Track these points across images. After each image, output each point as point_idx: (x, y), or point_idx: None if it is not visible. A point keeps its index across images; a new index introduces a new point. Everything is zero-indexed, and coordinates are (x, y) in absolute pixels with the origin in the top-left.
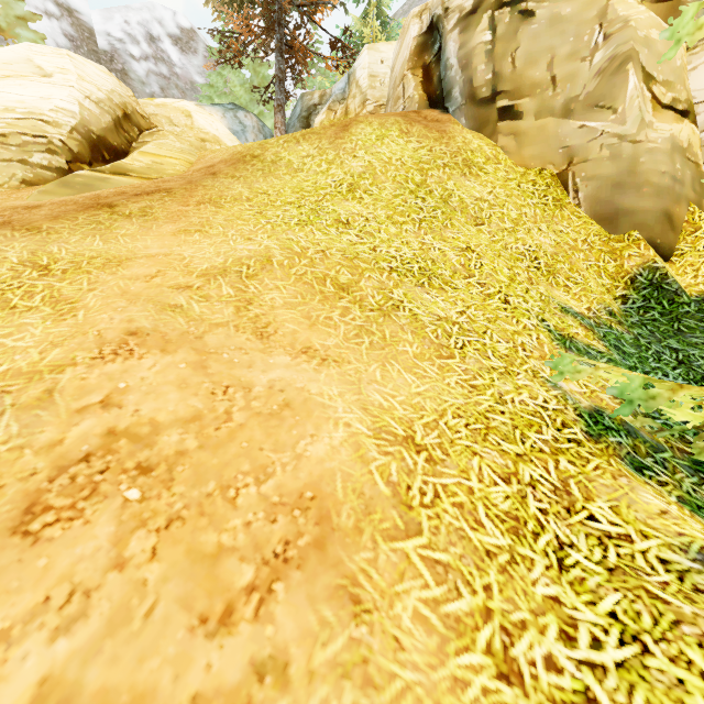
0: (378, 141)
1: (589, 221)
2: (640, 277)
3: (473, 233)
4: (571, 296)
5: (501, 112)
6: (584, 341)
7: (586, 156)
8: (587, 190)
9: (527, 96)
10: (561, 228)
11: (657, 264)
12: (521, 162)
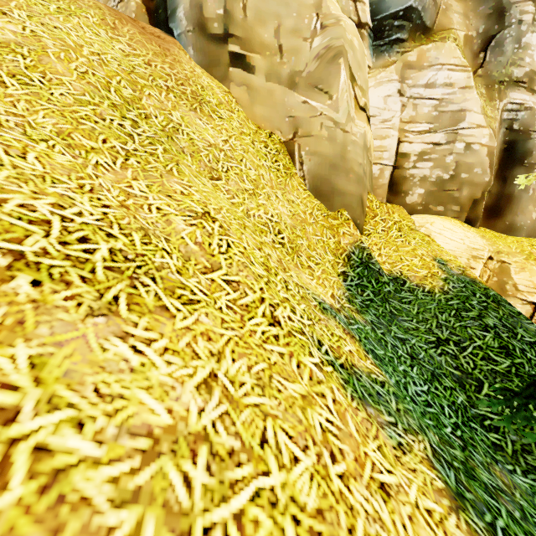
0: (61, 14)
1: (312, 195)
2: (354, 255)
3: (210, 189)
4: (316, 280)
5: (232, 58)
6: (363, 367)
7: (309, 132)
8: (311, 165)
9: (257, 52)
10: (293, 198)
11: (364, 244)
12: (253, 119)
